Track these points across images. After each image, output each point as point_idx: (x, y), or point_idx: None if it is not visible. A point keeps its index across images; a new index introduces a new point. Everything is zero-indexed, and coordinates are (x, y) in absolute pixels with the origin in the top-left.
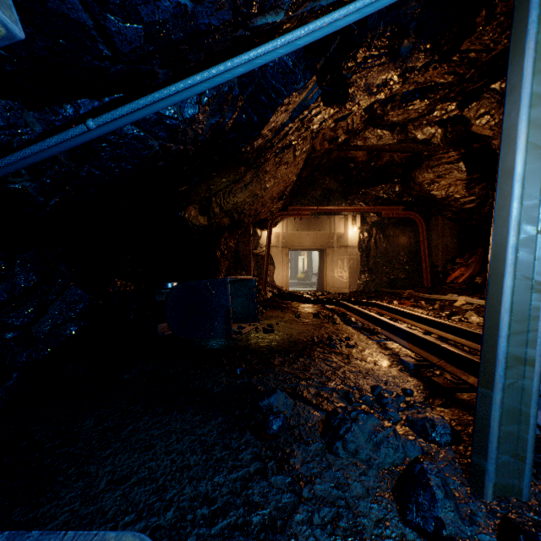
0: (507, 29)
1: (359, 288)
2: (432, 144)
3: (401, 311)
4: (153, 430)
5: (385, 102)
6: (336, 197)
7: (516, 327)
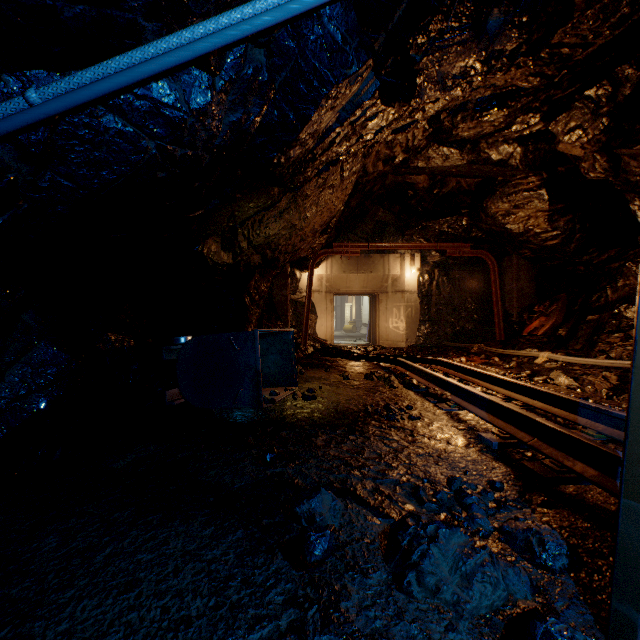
0: (612, 15)
1: (419, 342)
2: (509, 166)
3: (473, 371)
4: (141, 554)
5: (454, 111)
6: (391, 232)
7: None
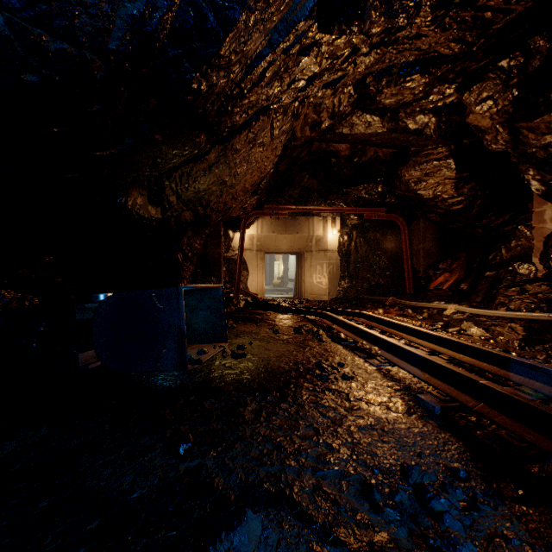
0: None
1: (339, 295)
2: (424, 135)
3: (396, 324)
4: None
5: (380, 75)
6: (315, 197)
7: None
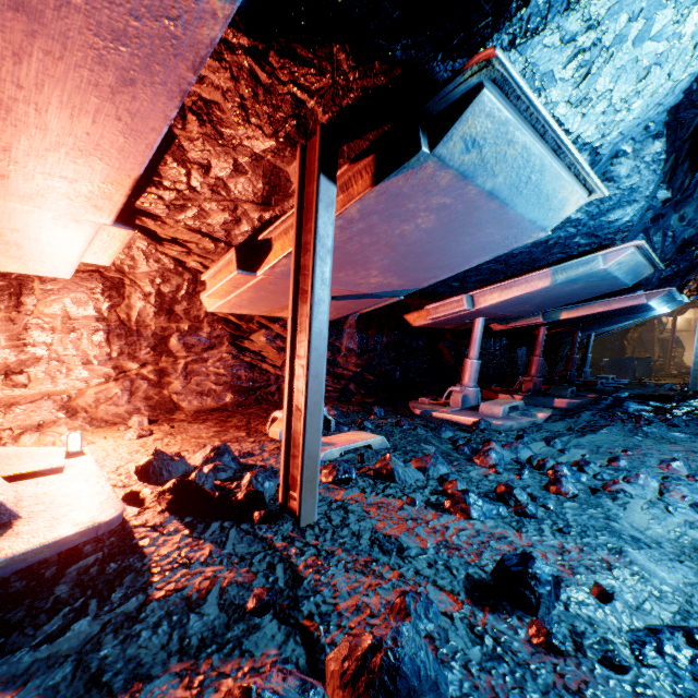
0: None
1: None
2: None
3: None
4: None
5: None
6: None
7: (695, 365)
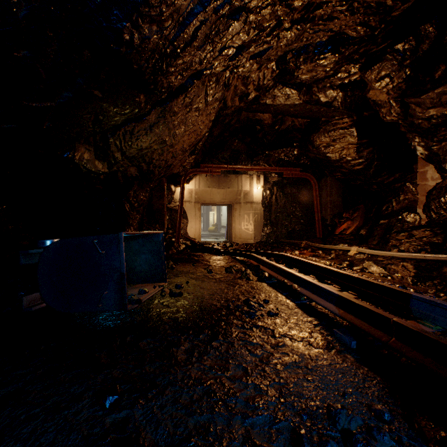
0: None
1: (263, 239)
2: (333, 107)
3: (311, 264)
4: None
5: (298, 53)
6: (243, 158)
7: None
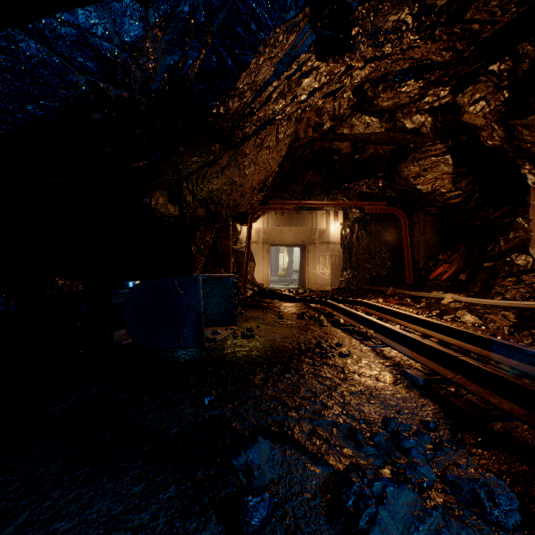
0: None
1: (341, 285)
2: (421, 133)
3: (392, 311)
4: (60, 521)
5: (376, 82)
6: (318, 192)
7: None
